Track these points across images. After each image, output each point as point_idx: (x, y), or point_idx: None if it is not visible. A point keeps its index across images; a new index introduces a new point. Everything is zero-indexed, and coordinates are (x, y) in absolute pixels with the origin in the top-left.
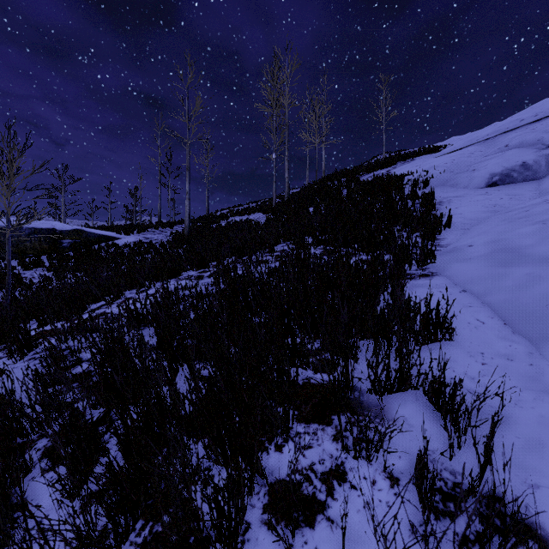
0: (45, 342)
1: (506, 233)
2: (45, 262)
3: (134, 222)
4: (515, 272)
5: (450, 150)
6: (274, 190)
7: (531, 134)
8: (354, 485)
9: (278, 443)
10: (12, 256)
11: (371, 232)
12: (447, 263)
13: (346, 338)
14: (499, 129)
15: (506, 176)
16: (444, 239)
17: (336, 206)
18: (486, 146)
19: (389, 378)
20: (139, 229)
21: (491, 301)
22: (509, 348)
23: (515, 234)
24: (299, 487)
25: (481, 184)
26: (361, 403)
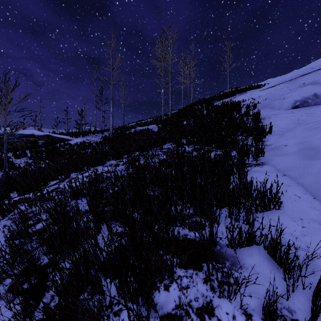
0: (20, 207)
1: (308, 138)
2: (28, 154)
3: (80, 130)
4: (318, 163)
5: (268, 86)
6: (162, 111)
7: (319, 76)
8: (220, 319)
9: (166, 284)
10: (9, 151)
11: (223, 137)
12: (271, 157)
13: (210, 208)
14: (298, 73)
15: (304, 102)
16: (268, 141)
17: (200, 120)
18: (291, 84)
19: (241, 238)
20: (83, 134)
21: (303, 182)
22: (320, 216)
23: (315, 138)
24: (181, 320)
25: (289, 107)
26: (222, 254)
